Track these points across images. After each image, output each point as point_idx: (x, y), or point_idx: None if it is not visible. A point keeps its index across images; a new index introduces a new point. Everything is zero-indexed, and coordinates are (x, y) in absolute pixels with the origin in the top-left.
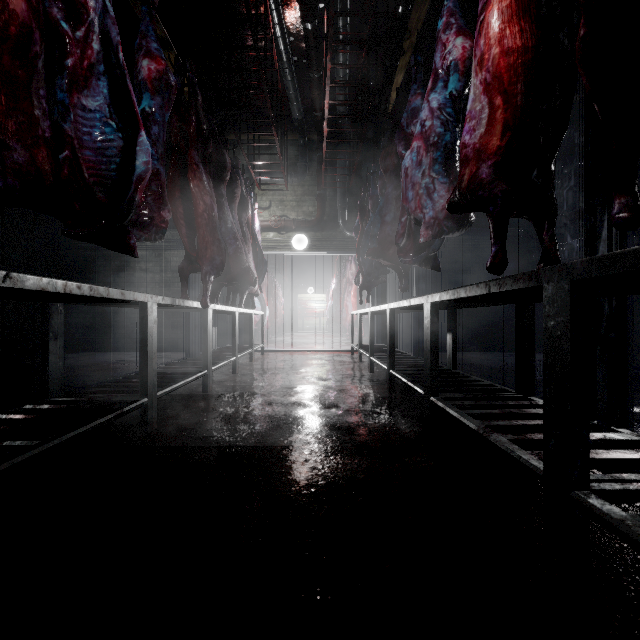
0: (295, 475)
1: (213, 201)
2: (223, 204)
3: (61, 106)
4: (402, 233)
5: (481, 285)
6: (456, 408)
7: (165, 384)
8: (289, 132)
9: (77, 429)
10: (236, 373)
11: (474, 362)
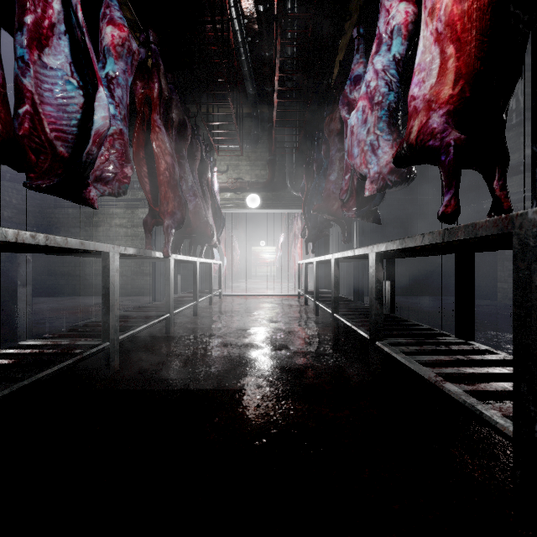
0: (247, 422)
1: (174, 161)
2: (184, 165)
3: (21, 62)
4: (345, 190)
5: (433, 234)
6: (403, 354)
7: (128, 328)
8: (244, 106)
9: (31, 377)
10: (196, 315)
11: (406, 305)
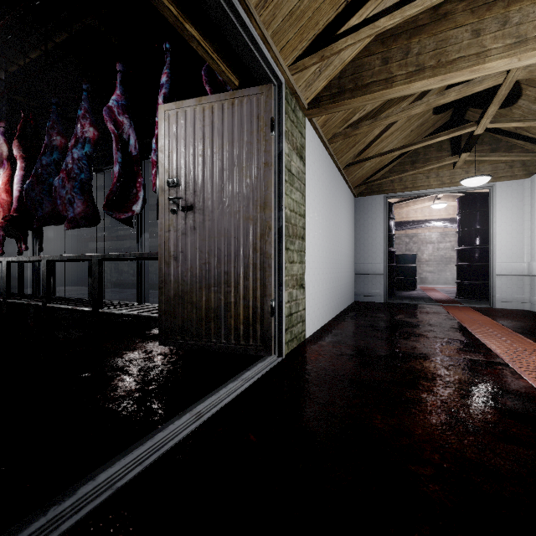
0: None
1: None
2: None
3: None
4: None
5: None
6: None
7: None
8: None
9: None
10: None
11: None
